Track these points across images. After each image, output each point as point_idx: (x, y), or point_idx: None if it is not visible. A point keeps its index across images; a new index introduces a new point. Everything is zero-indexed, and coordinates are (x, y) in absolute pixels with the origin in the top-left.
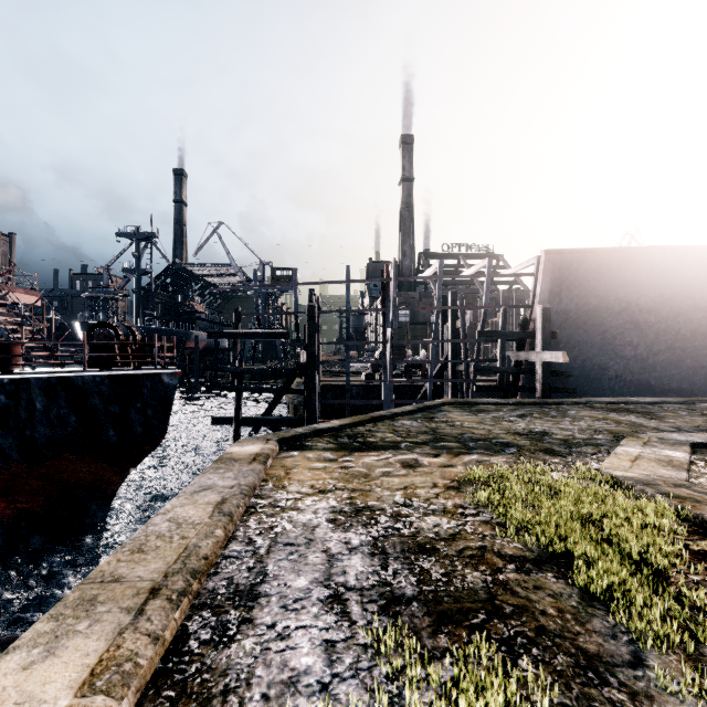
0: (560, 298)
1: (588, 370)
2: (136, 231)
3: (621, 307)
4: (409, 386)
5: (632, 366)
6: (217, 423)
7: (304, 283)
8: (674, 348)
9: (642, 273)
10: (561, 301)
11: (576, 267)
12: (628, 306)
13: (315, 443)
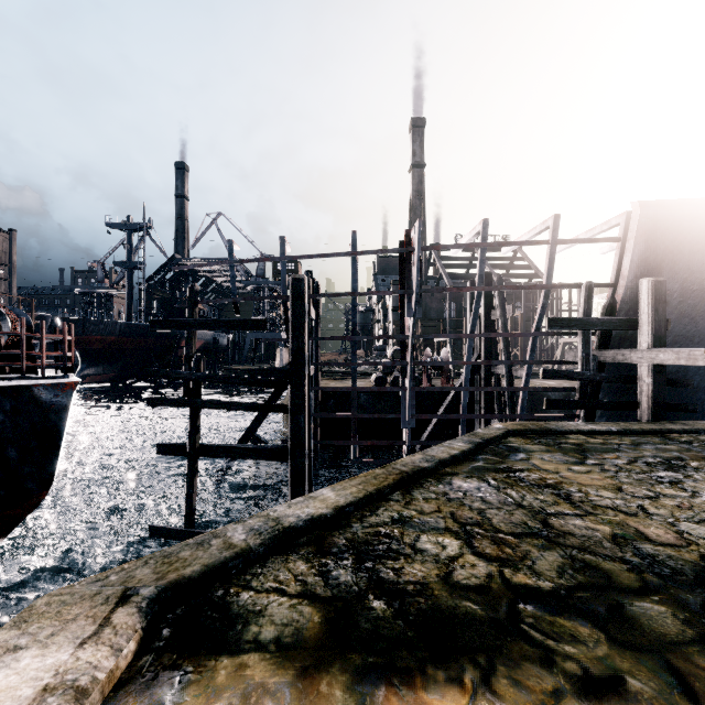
0: (659, 273)
1: (690, 375)
2: (127, 221)
3: None
4: (429, 392)
5: None
6: (165, 452)
7: (294, 256)
8: None
9: None
10: (661, 276)
11: (685, 227)
12: None
13: (262, 596)
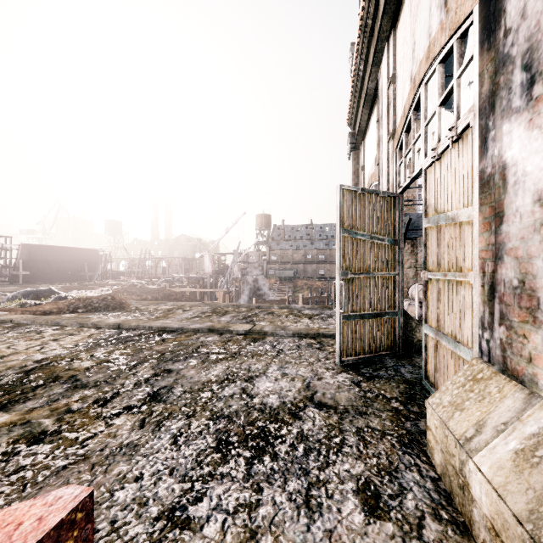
0: (27, 257)
1: (35, 277)
2: None
3: (45, 260)
4: None
5: (48, 275)
6: None
7: None
8: (59, 271)
9: (50, 252)
10: (27, 257)
11: (32, 249)
12: (46, 260)
13: None
